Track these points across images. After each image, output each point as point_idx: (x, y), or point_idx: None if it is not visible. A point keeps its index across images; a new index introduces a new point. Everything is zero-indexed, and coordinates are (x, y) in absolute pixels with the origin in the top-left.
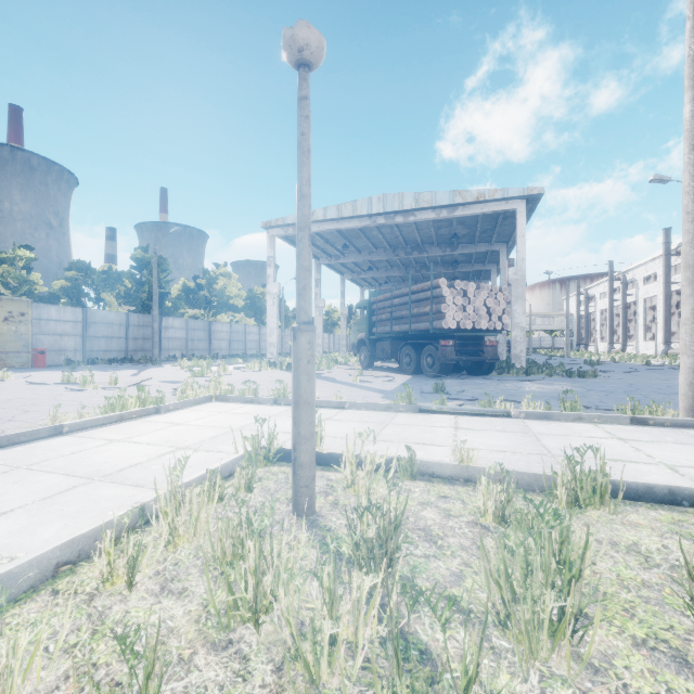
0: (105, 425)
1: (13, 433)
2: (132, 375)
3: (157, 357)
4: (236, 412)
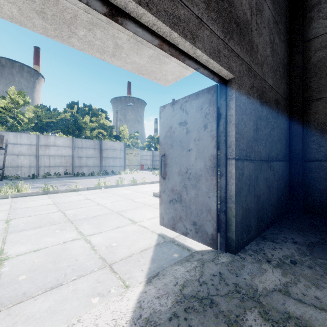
0: None
1: (155, 181)
2: None
3: None
4: None
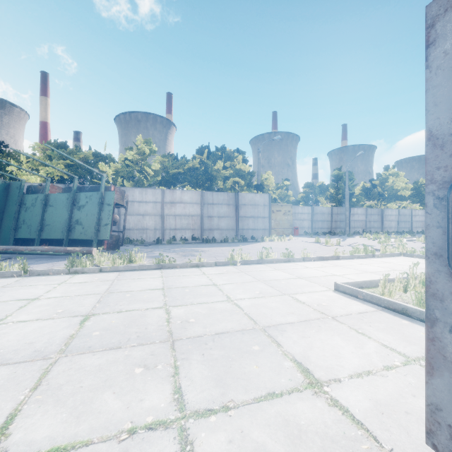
0: (353, 259)
1: (326, 256)
2: (342, 241)
3: (350, 232)
4: (421, 262)
